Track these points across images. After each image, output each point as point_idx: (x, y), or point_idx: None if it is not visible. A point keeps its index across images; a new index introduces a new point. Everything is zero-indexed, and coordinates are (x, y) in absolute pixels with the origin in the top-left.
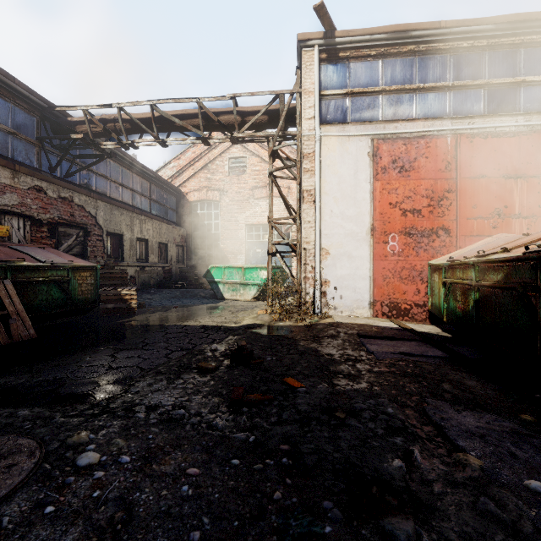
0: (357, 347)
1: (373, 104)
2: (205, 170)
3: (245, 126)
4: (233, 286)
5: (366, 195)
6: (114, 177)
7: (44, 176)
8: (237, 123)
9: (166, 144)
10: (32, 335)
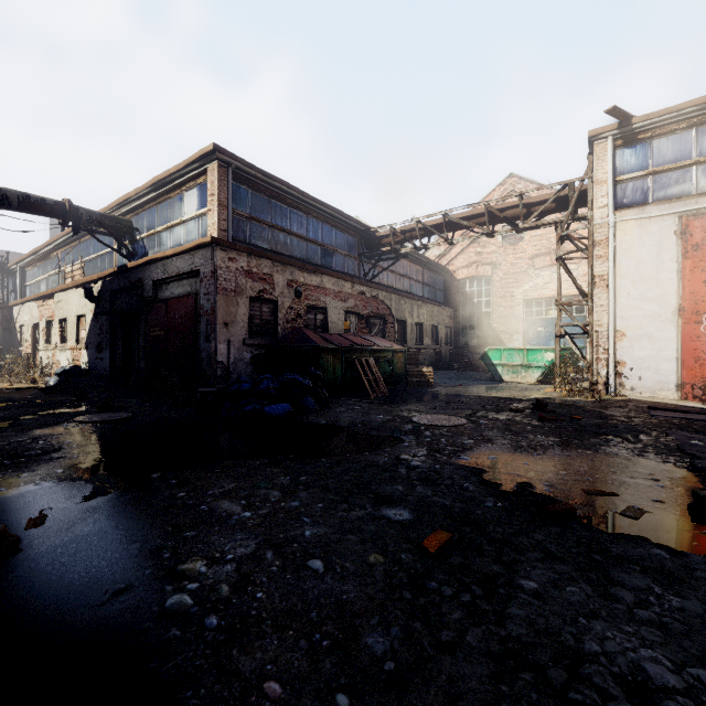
0: (642, 414)
1: (682, 178)
2: (475, 244)
3: (531, 217)
4: (513, 369)
5: (672, 275)
6: (398, 270)
7: (365, 283)
8: (522, 216)
9: (453, 242)
10: (387, 392)
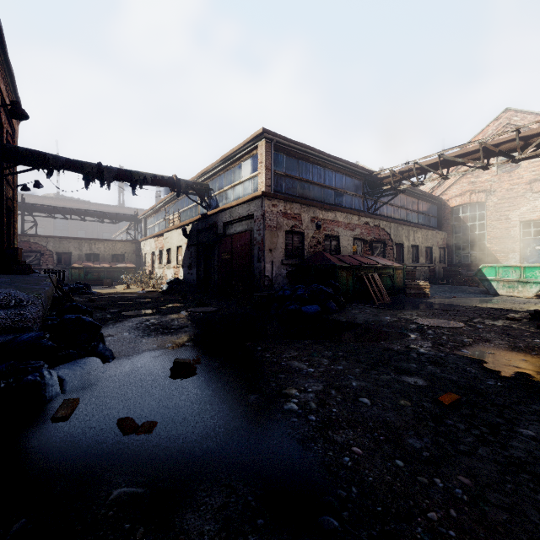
0: None
1: None
2: (468, 175)
3: (528, 148)
4: (509, 284)
5: None
6: (396, 203)
7: (369, 215)
8: (519, 148)
9: (447, 177)
10: (389, 301)
